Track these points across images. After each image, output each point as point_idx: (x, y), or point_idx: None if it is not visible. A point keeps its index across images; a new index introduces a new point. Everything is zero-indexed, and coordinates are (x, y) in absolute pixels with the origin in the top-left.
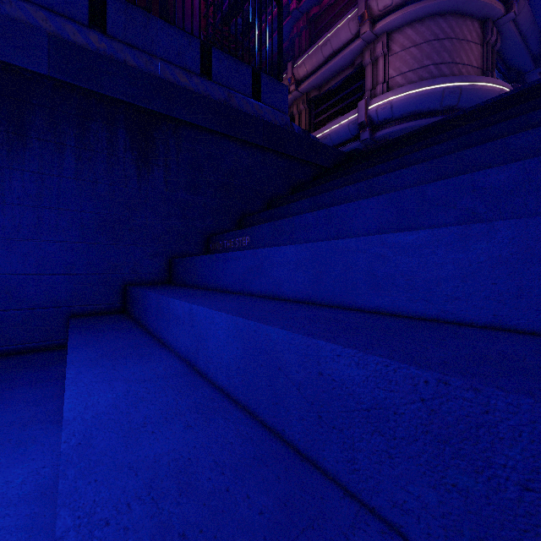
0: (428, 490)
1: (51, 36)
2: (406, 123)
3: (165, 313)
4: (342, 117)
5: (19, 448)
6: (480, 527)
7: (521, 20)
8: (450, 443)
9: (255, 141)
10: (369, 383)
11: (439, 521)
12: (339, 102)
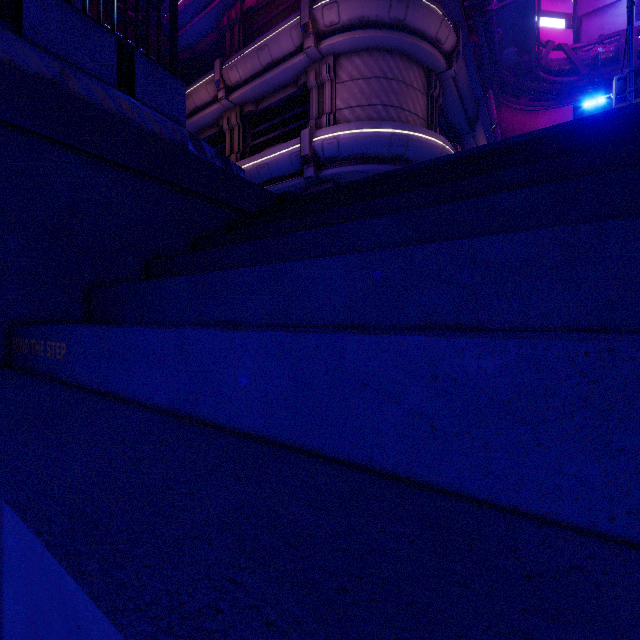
0: None
1: None
2: (354, 166)
3: None
4: (283, 144)
5: None
6: None
7: (459, 80)
8: None
9: (121, 160)
10: None
11: None
12: (280, 126)
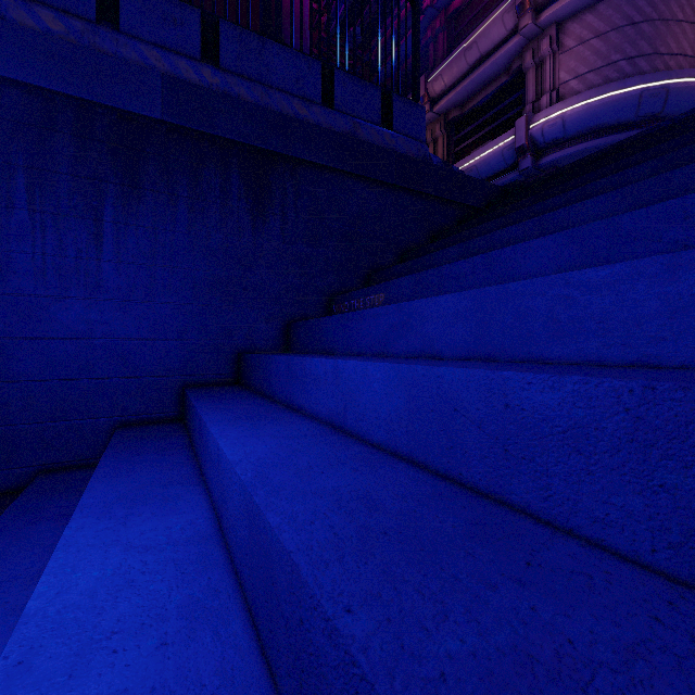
0: (634, 497)
1: (164, 76)
2: (584, 143)
3: (298, 375)
4: (494, 141)
5: (168, 502)
6: (689, 519)
7: None
8: (658, 446)
9: (386, 179)
10: (566, 404)
11: (646, 525)
12: (489, 122)
